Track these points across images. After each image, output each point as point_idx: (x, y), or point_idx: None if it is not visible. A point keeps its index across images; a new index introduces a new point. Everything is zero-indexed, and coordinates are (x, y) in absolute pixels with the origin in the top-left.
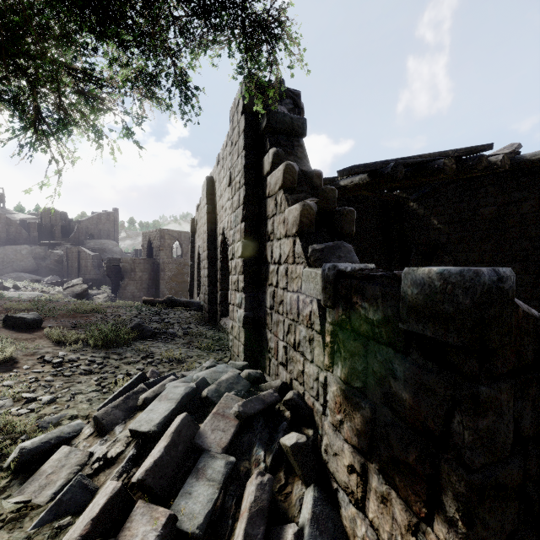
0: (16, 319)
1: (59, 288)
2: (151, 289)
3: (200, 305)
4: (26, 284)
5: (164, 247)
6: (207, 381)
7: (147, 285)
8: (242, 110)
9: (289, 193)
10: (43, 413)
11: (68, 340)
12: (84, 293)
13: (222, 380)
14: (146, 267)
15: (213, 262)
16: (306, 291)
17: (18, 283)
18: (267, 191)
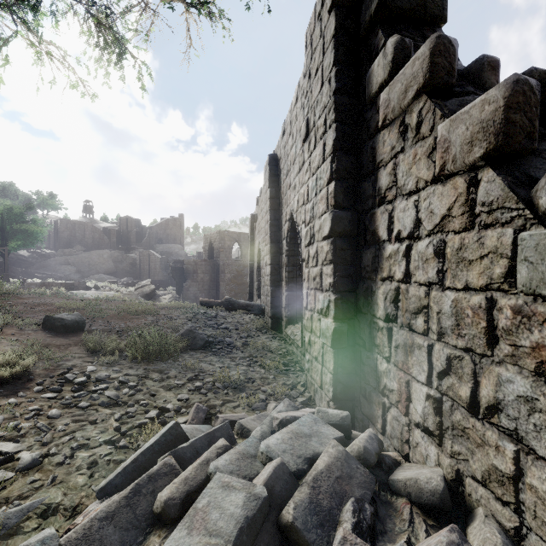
0: (55, 320)
1: (131, 288)
2: (212, 291)
3: (261, 308)
4: (105, 285)
5: (224, 249)
6: (290, 472)
7: (208, 287)
8: (332, 2)
9: (441, 97)
10: (5, 496)
11: (104, 349)
12: (152, 293)
13: (319, 473)
14: (207, 268)
15: (277, 257)
16: (541, 286)
17: (99, 284)
18: (381, 116)
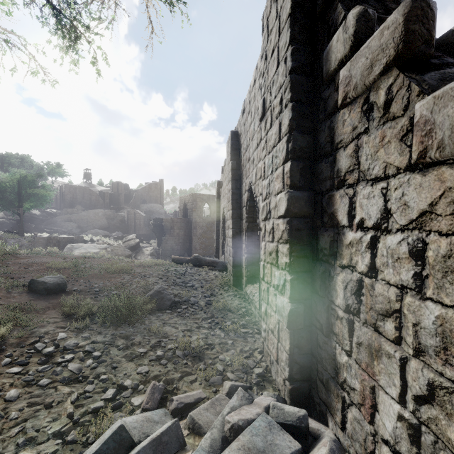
0: (39, 283)
1: (120, 241)
2: (186, 244)
3: (224, 264)
4: (99, 238)
5: (196, 208)
6: None
7: (182, 240)
8: None
9: (416, 70)
10: None
11: (77, 313)
12: (137, 246)
13: None
14: (182, 225)
15: (238, 222)
16: None
17: (94, 238)
18: (341, 95)
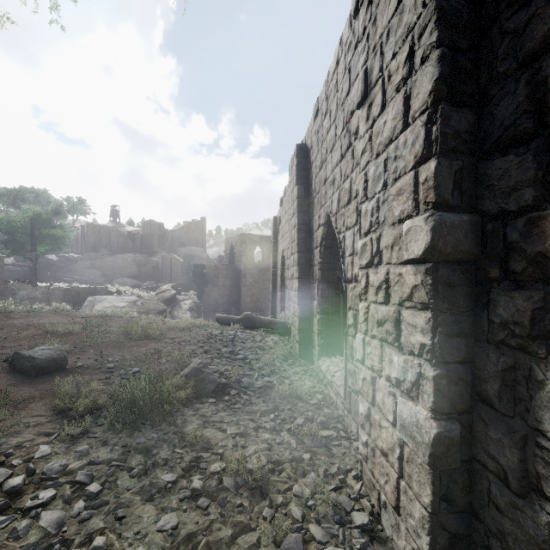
0: (24, 359)
1: (153, 293)
2: (233, 296)
3: (285, 326)
4: (127, 289)
5: (246, 252)
6: None
7: (229, 292)
8: None
9: None
10: None
11: (74, 409)
12: (173, 298)
13: None
14: (228, 273)
15: (306, 270)
16: None
17: (121, 288)
18: None
